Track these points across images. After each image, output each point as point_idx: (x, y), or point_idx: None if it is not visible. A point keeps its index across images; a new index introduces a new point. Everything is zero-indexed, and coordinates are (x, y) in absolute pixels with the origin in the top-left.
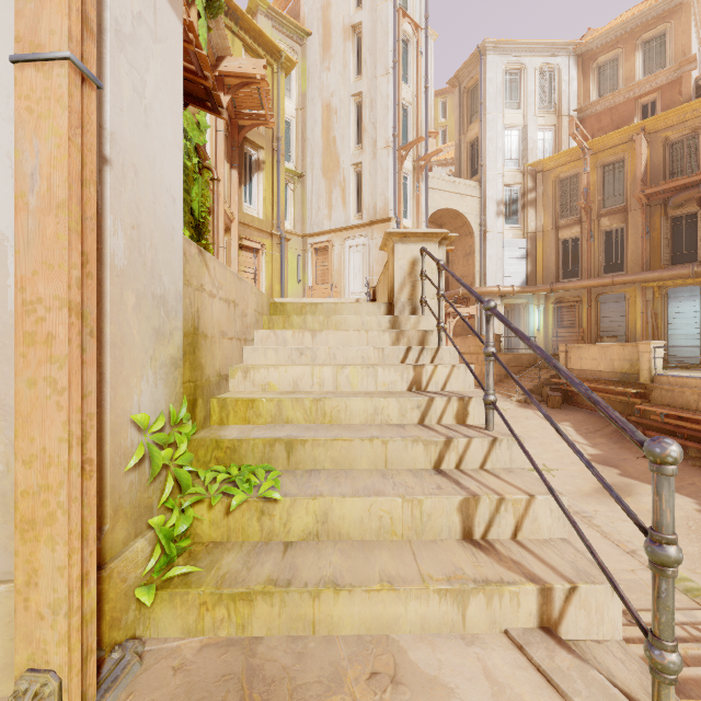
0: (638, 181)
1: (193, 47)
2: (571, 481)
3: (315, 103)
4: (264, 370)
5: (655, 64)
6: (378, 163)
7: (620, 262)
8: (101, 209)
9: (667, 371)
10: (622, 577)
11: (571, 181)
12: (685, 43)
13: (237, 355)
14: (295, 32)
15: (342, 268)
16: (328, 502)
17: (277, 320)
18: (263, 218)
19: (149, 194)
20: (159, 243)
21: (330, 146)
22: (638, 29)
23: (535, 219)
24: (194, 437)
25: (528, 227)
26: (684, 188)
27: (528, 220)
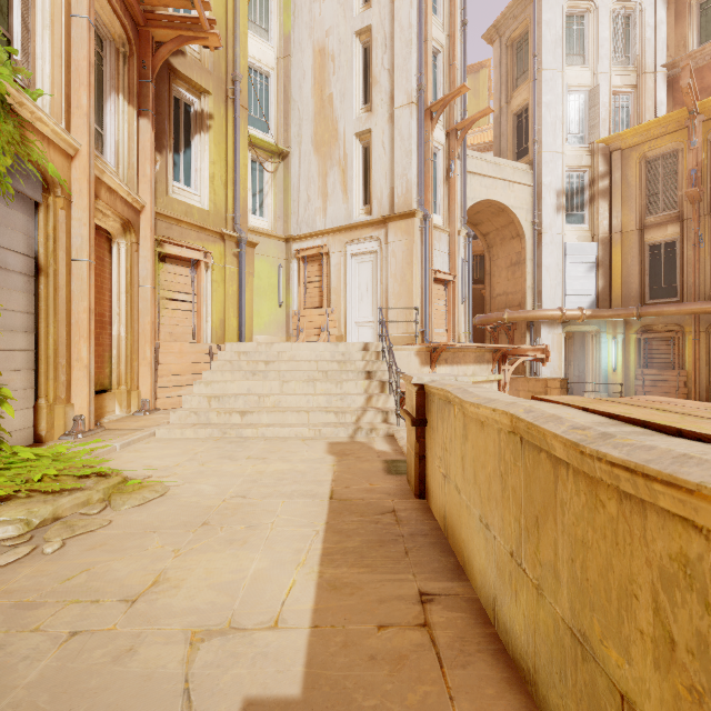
0: None
1: None
2: None
3: (304, 48)
4: None
5: None
6: (396, 129)
7: None
8: None
9: None
10: None
11: (663, 161)
12: None
13: None
14: None
15: (342, 286)
16: None
17: None
18: (209, 208)
19: None
20: None
21: (324, 108)
22: None
23: (608, 216)
24: None
25: (599, 226)
26: None
27: (599, 217)
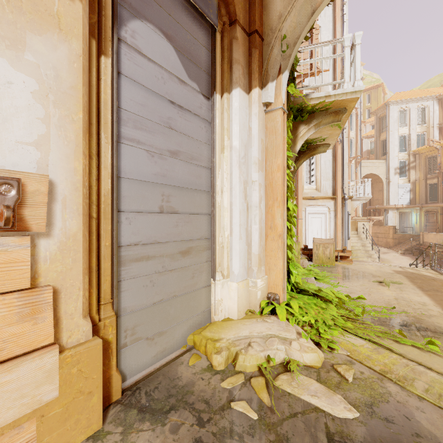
0: None
1: None
2: None
3: None
4: None
5: None
6: None
7: None
8: None
9: None
10: None
11: (433, 158)
12: None
13: None
14: None
15: None
16: (357, 254)
17: None
18: None
19: None
20: None
21: None
22: None
23: (415, 174)
24: None
25: (411, 178)
26: None
27: (411, 175)
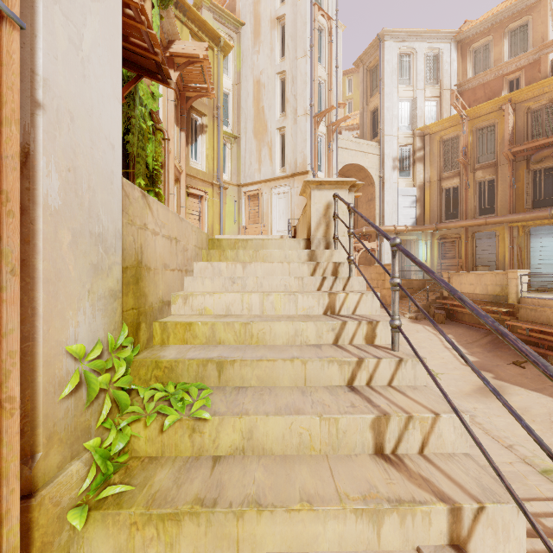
0: (506, 141)
1: (145, 27)
2: (454, 383)
3: (248, 79)
4: (201, 297)
5: (519, 48)
6: (298, 127)
7: (491, 206)
8: (33, 151)
9: (530, 294)
10: (503, 469)
11: (452, 142)
12: (543, 31)
13: (178, 284)
14: (231, 22)
15: (269, 211)
16: (252, 420)
17: (214, 253)
18: (206, 171)
19: (86, 140)
20: (97, 185)
21: (259, 113)
22: (505, 20)
23: (423, 172)
24: (136, 358)
25: (418, 178)
26: (543, 147)
27: (418, 173)
